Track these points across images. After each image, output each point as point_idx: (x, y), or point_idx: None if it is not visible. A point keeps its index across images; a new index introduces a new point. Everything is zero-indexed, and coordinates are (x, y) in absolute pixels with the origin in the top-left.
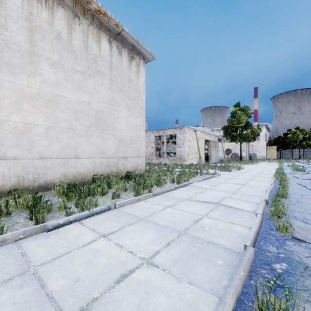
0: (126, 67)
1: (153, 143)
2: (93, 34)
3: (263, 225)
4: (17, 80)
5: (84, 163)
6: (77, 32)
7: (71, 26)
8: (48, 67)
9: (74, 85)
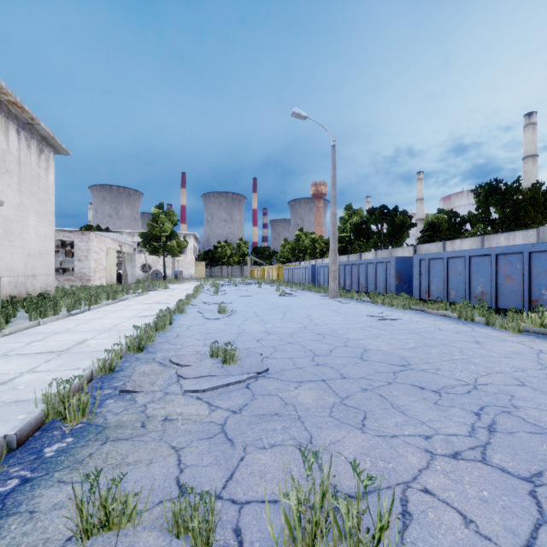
0: (35, 162)
1: None
2: (1, 124)
3: None
4: None
5: None
6: None
7: None
8: None
9: None
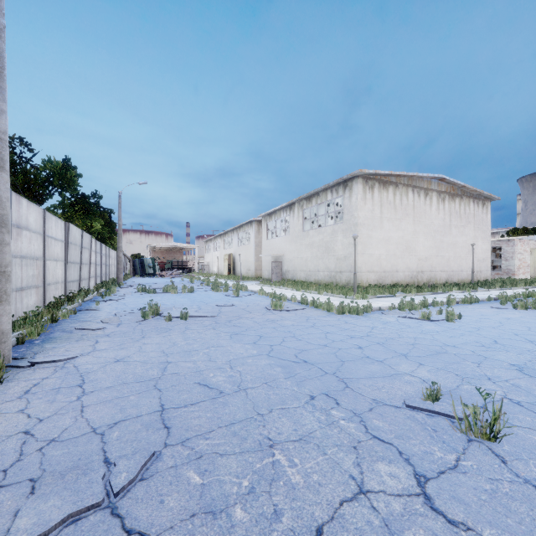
0: (480, 212)
1: None
2: (467, 202)
3: None
4: (447, 239)
5: (464, 274)
6: (462, 205)
7: (460, 204)
8: (454, 229)
9: (461, 234)
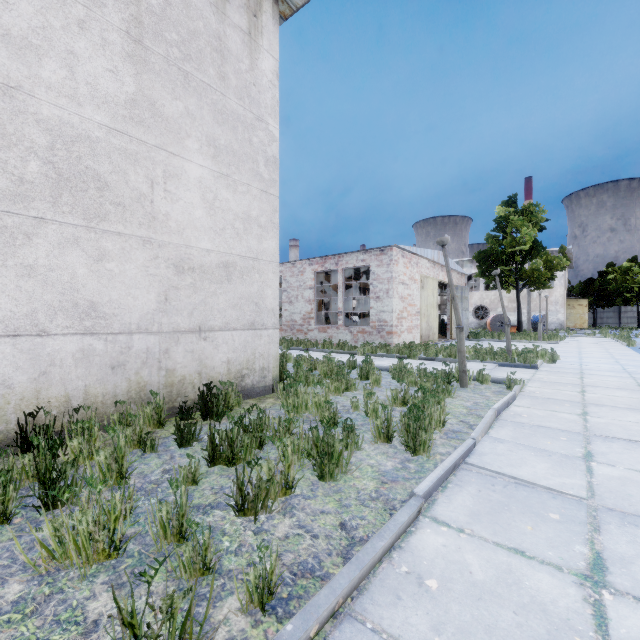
0: None
1: (310, 289)
2: None
3: None
4: None
5: None
6: None
7: None
8: None
9: None
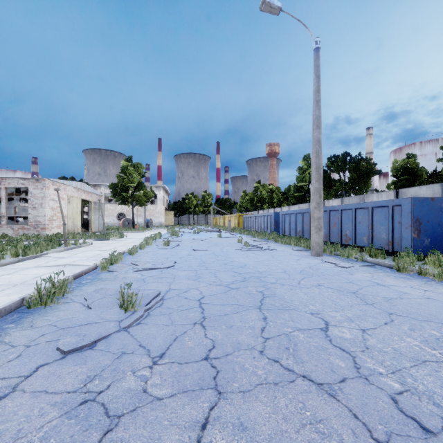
0: None
1: None
2: None
3: (95, 270)
4: None
5: None
6: None
7: None
8: None
9: None
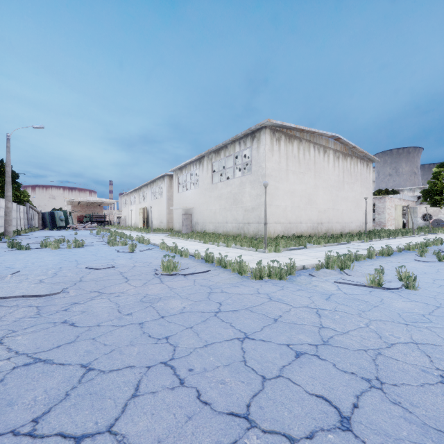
0: (365, 172)
1: None
2: (355, 162)
3: None
4: (341, 193)
5: (353, 225)
6: (352, 164)
7: (350, 163)
8: (346, 185)
9: (351, 189)
